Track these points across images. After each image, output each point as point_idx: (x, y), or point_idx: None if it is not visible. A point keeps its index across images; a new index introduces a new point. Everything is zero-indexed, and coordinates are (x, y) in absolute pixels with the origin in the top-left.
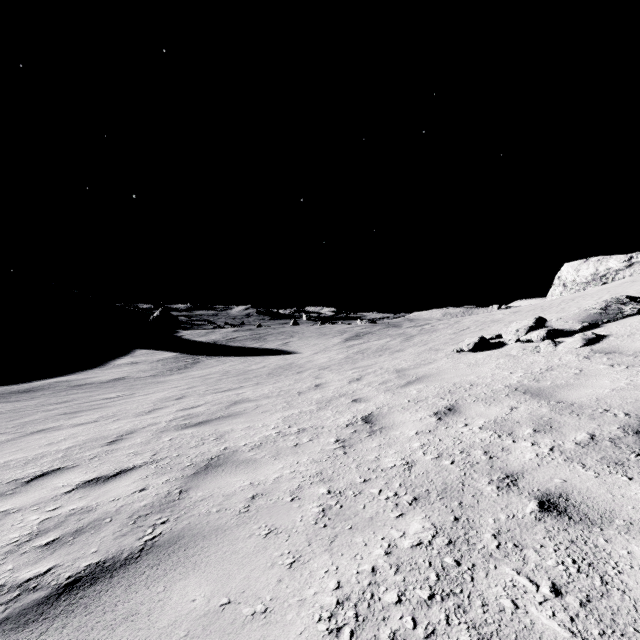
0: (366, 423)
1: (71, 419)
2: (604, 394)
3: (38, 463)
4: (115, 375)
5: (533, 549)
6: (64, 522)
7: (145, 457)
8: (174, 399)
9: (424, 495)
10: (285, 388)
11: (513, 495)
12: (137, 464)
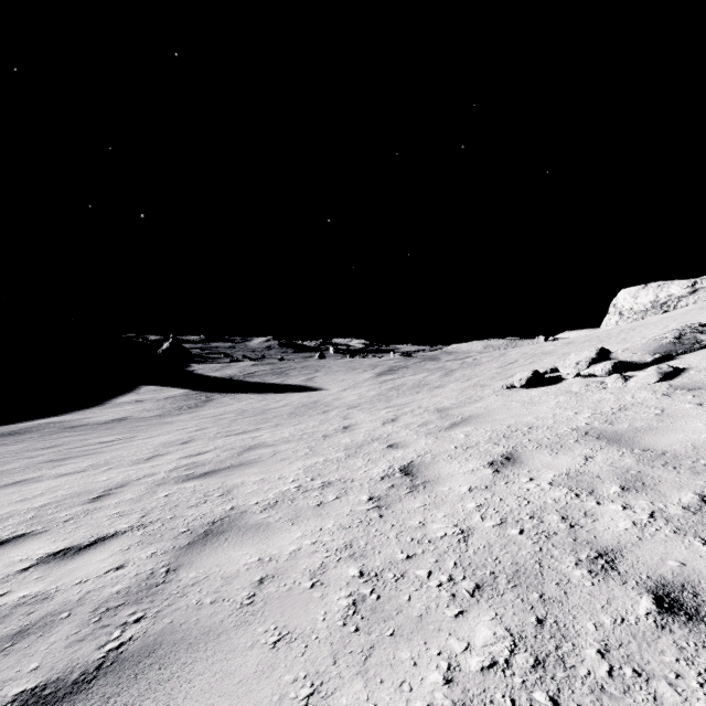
0: (405, 475)
1: (56, 468)
2: (701, 440)
3: (0, 526)
4: (116, 415)
5: (666, 680)
6: (6, 617)
7: (132, 519)
8: (179, 443)
9: (489, 581)
10: (308, 430)
11: (614, 585)
12: (120, 529)
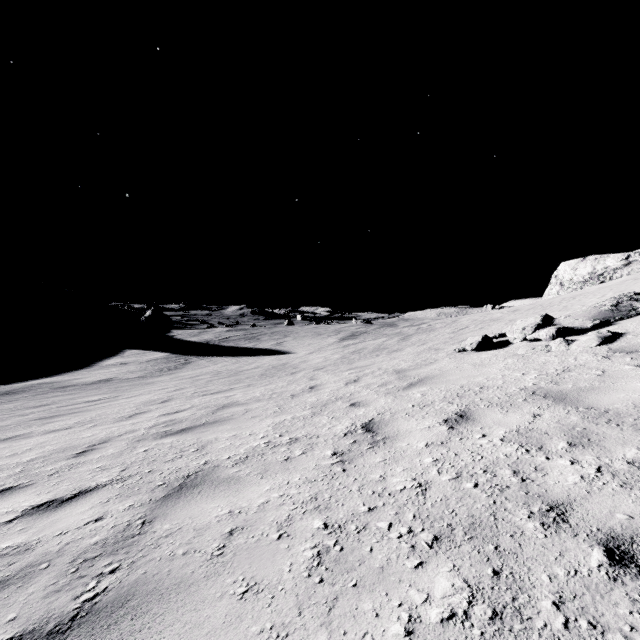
0: (367, 432)
1: (45, 425)
2: None
3: None
4: (102, 376)
5: (621, 633)
6: None
7: (112, 473)
8: (159, 402)
9: (447, 532)
10: (278, 390)
11: (566, 537)
12: (101, 483)
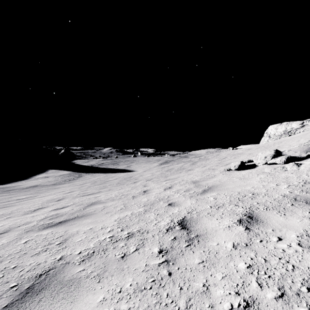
0: (182, 229)
1: None
2: None
3: None
4: (32, 184)
5: None
6: None
7: None
8: (56, 200)
9: None
10: (125, 193)
11: None
12: None
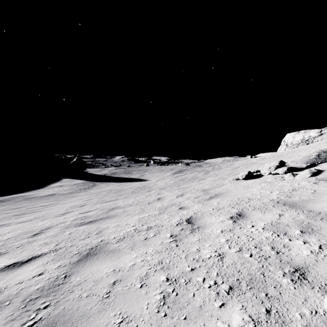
0: (188, 223)
1: (18, 218)
2: None
3: None
4: (50, 192)
5: None
6: None
7: (51, 246)
8: (79, 206)
9: (236, 284)
10: (141, 200)
11: (307, 289)
12: (44, 252)
